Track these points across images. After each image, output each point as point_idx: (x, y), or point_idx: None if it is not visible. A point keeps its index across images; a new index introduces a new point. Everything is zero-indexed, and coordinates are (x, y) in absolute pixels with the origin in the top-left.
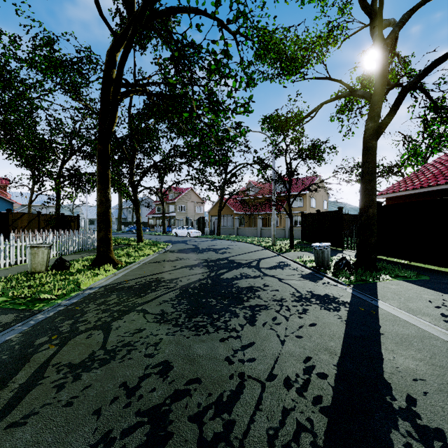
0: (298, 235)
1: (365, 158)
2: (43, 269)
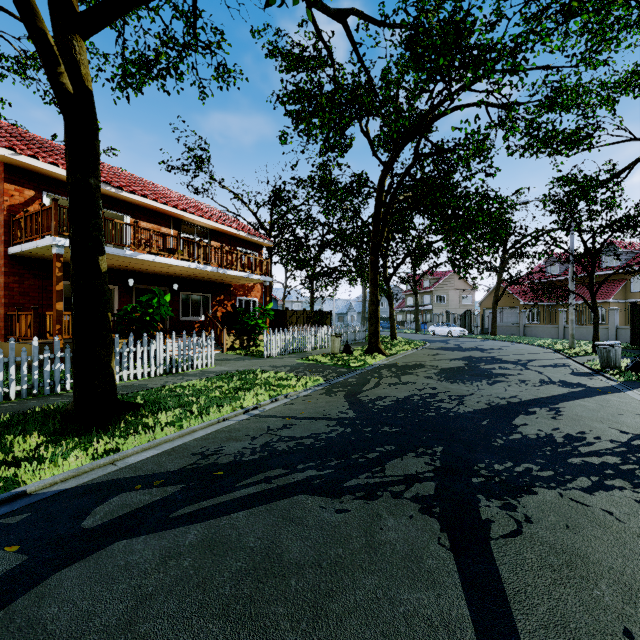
0: None
1: None
2: (337, 351)
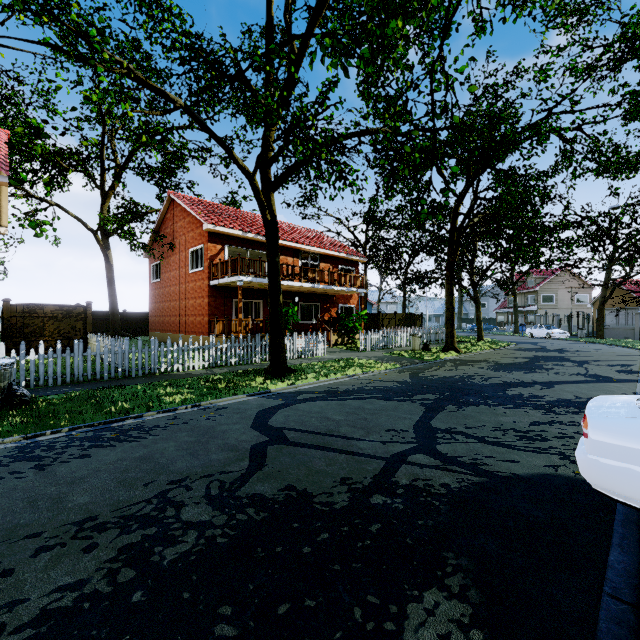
0: None
1: None
2: (417, 349)
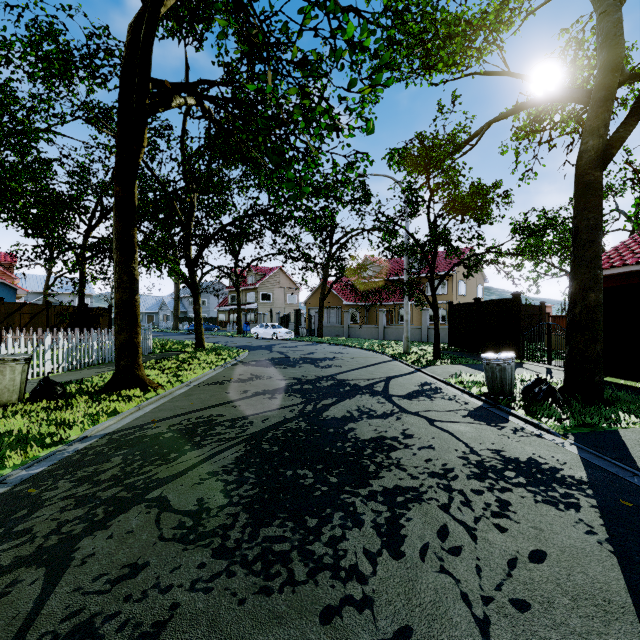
0: (442, 337)
1: (580, 203)
2: (13, 398)
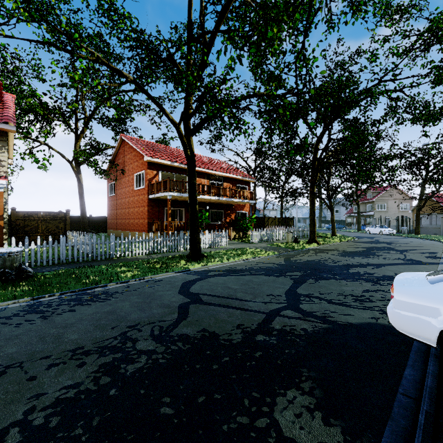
0: None
1: None
2: (290, 241)
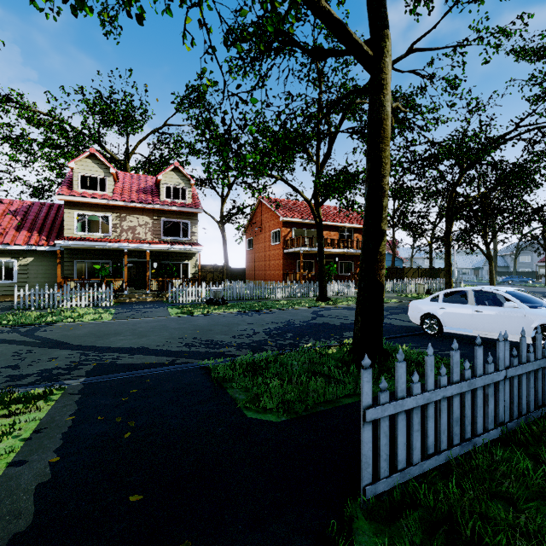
0: None
1: None
2: (421, 293)
